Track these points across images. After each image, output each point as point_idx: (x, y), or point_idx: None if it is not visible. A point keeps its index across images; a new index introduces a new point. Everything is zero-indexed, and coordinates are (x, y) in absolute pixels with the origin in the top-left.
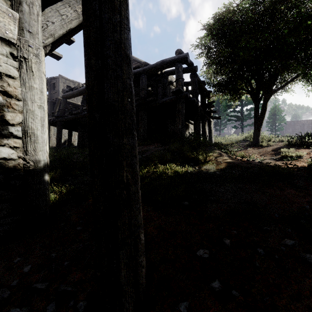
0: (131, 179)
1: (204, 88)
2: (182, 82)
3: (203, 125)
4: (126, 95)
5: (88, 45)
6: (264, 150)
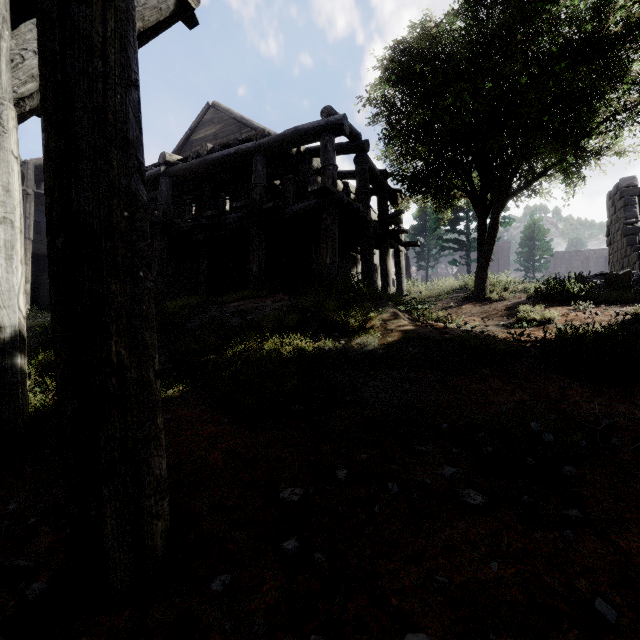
0: (129, 358)
1: (385, 185)
2: (333, 172)
3: (382, 257)
4: (117, 206)
5: (46, 113)
6: (491, 309)
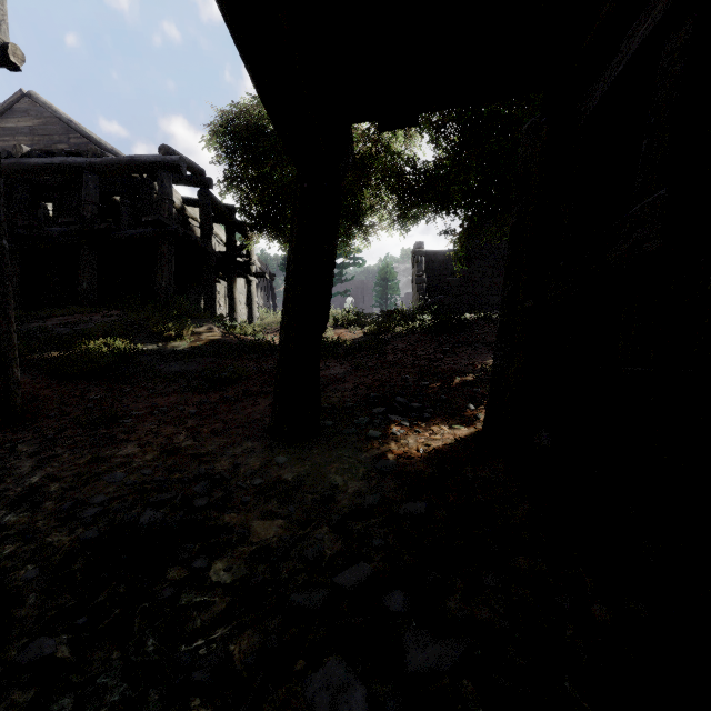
0: (3, 320)
1: (232, 220)
2: (169, 206)
3: (229, 285)
4: None
5: None
6: None
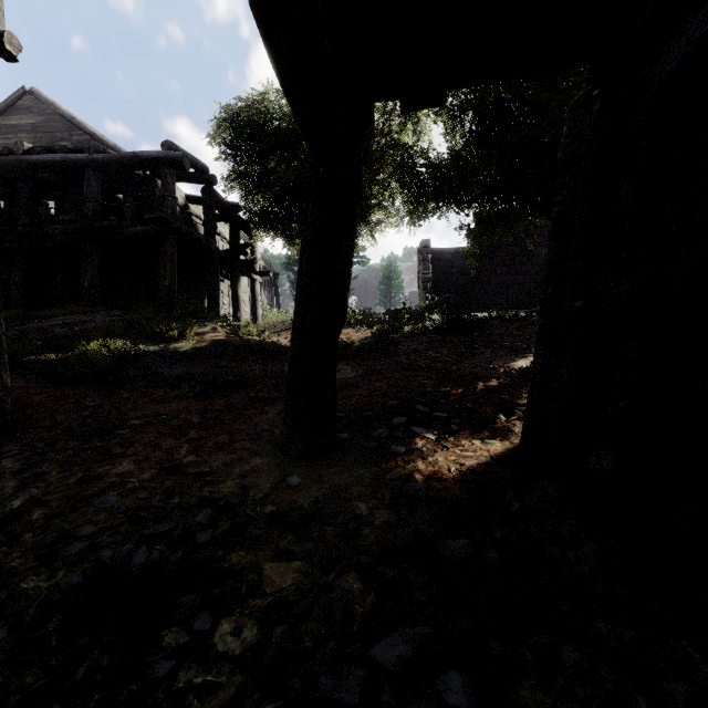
0: None
1: (236, 218)
2: (172, 203)
3: (233, 284)
4: None
5: None
6: None
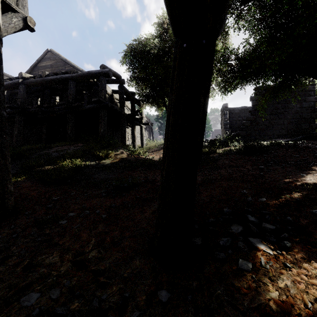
0: (1, 157)
1: (133, 98)
2: (104, 93)
3: (132, 129)
4: None
5: None
6: None
